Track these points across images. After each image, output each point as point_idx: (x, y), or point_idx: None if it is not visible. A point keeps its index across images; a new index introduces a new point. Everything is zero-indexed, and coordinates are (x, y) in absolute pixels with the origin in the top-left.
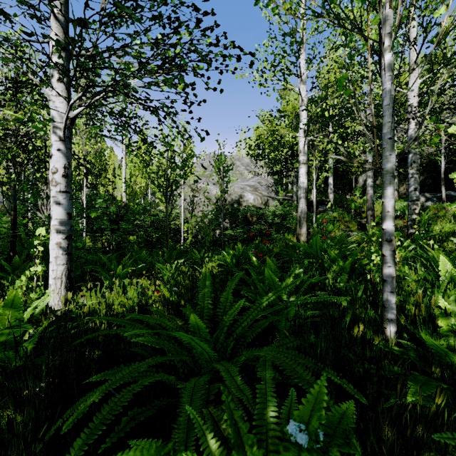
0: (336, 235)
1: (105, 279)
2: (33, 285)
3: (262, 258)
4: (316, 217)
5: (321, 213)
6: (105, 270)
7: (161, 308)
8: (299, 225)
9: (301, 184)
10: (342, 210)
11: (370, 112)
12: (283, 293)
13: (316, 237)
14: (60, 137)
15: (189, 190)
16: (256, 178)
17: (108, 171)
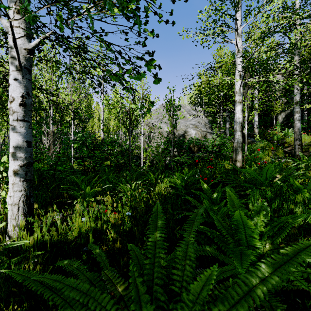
0: (267, 161)
1: (77, 197)
2: (1, 207)
3: (210, 183)
4: (247, 147)
5: (251, 143)
6: (78, 189)
7: (113, 236)
8: (235, 153)
9: (237, 119)
10: (265, 141)
11: (298, 57)
12: (257, 240)
13: (270, 165)
14: (17, 66)
15: (148, 128)
16: (196, 119)
17: (95, 118)
